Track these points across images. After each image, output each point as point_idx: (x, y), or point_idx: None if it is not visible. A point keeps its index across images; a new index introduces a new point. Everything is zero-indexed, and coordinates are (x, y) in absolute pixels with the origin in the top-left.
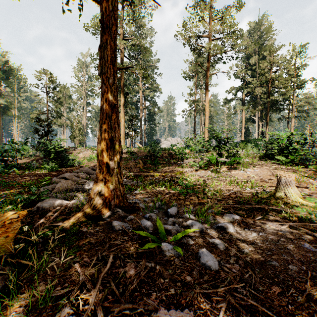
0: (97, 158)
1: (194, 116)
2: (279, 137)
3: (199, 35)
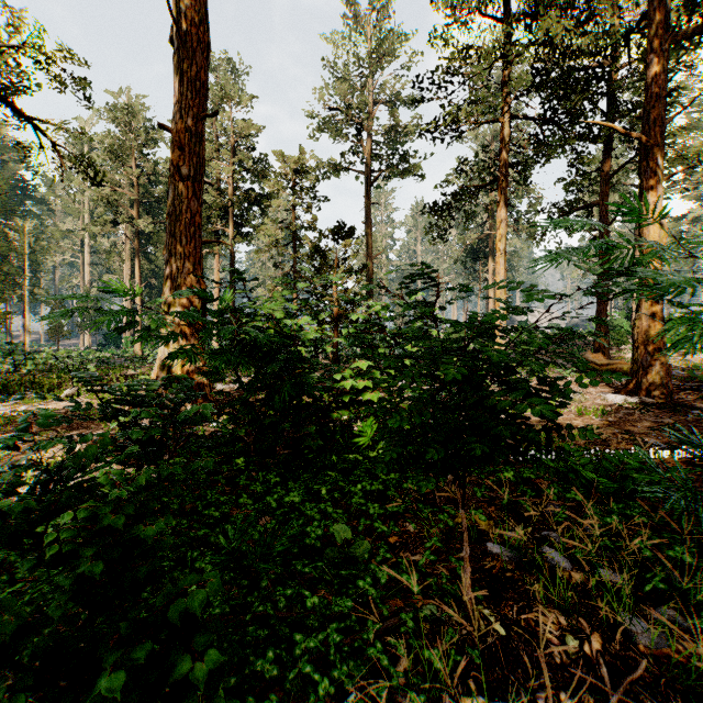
0: (597, 343)
1: None
2: None
3: (623, 168)
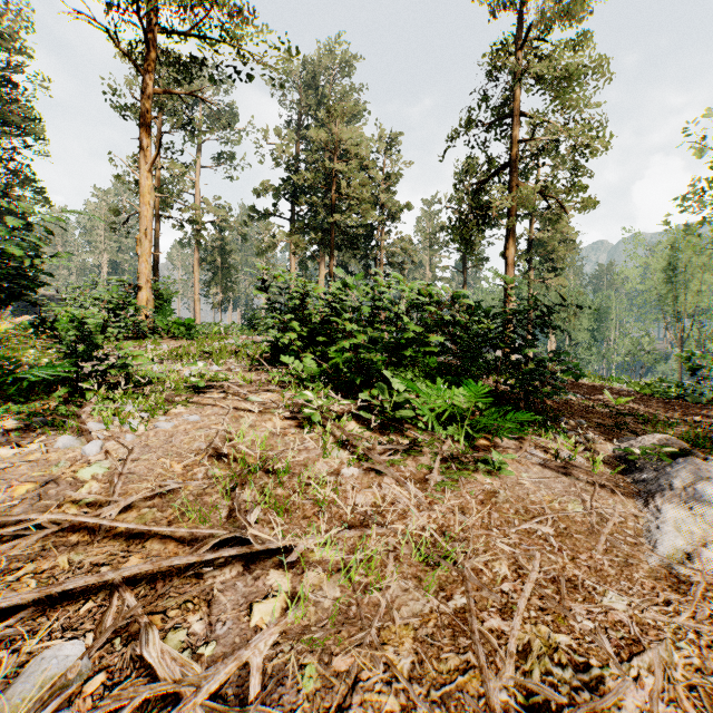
0: None
1: (156, 233)
2: (304, 292)
3: None
